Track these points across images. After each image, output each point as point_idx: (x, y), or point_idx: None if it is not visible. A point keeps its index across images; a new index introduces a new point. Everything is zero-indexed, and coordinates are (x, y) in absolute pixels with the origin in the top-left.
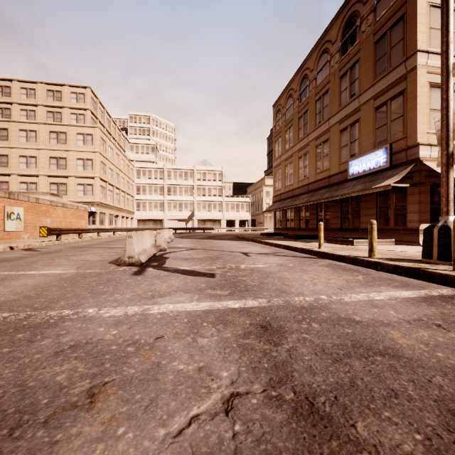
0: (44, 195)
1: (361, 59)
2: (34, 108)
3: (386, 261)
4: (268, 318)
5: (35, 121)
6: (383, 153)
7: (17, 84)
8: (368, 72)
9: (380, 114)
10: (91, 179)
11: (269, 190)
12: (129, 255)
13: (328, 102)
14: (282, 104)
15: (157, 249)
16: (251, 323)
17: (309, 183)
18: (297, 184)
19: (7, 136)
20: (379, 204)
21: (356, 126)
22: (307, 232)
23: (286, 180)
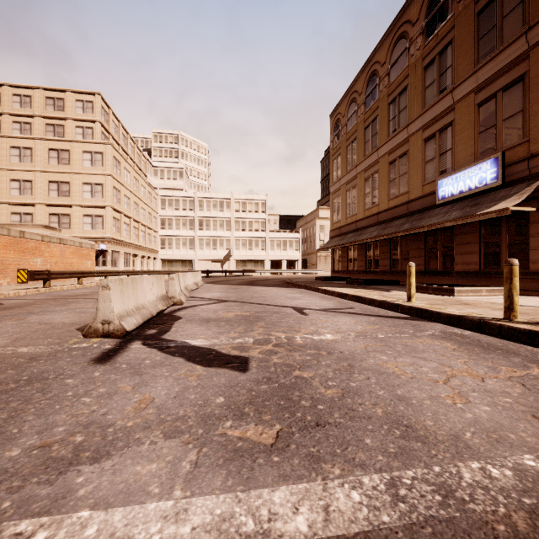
0: (35, 228)
1: (456, 39)
2: (30, 120)
3: None
4: None
5: (31, 135)
6: (491, 166)
7: (8, 89)
8: (467, 55)
9: (486, 111)
10: (101, 209)
11: (323, 224)
12: (104, 319)
13: (406, 103)
14: (342, 112)
15: (168, 302)
16: None
17: (379, 212)
18: (363, 214)
19: None
20: (484, 237)
21: (448, 131)
22: (376, 275)
23: (348, 210)
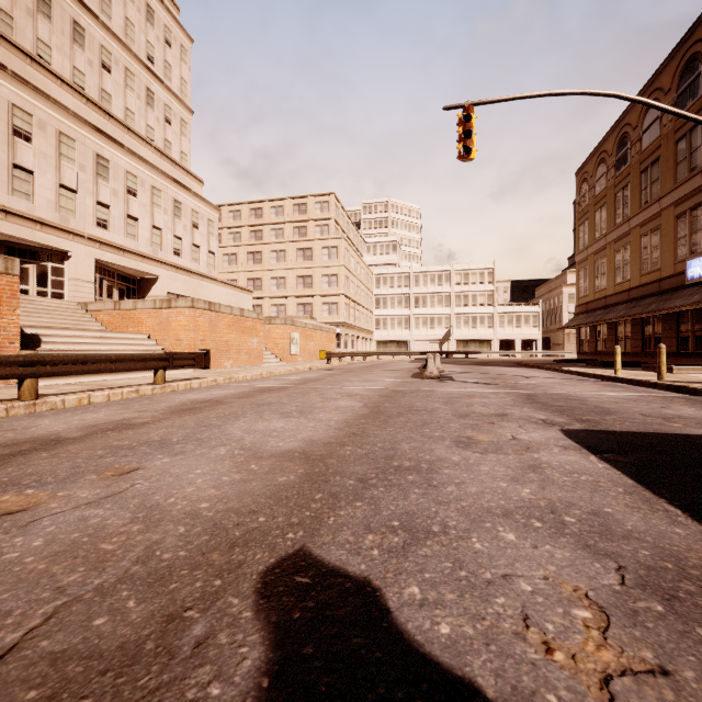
0: (304, 319)
1: None
2: (282, 226)
3: (666, 382)
4: (531, 394)
5: (285, 240)
6: None
7: (268, 204)
8: None
9: None
10: (336, 297)
11: (573, 292)
12: (430, 371)
13: (658, 175)
14: (590, 171)
15: (437, 370)
16: (522, 394)
17: (630, 289)
18: (612, 289)
19: (261, 259)
20: None
21: (698, 211)
22: (628, 357)
23: (596, 283)
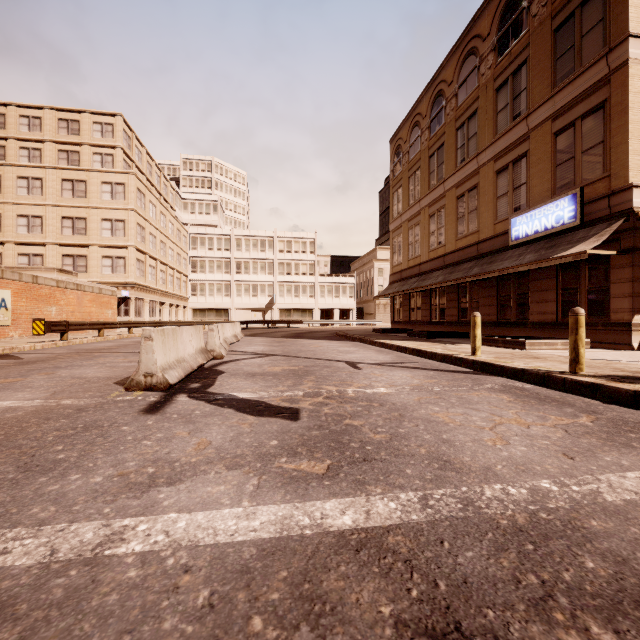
0: (48, 272)
1: (531, 58)
2: (40, 145)
3: (611, 382)
4: (443, 589)
5: (41, 164)
6: (569, 204)
7: (15, 110)
8: (543, 77)
9: (563, 141)
10: (122, 249)
11: (382, 267)
12: (147, 371)
13: (475, 130)
14: (404, 137)
15: (208, 356)
16: (397, 616)
17: (446, 254)
18: (427, 255)
19: None
20: (562, 284)
21: (522, 163)
22: (443, 327)
23: (410, 250)
